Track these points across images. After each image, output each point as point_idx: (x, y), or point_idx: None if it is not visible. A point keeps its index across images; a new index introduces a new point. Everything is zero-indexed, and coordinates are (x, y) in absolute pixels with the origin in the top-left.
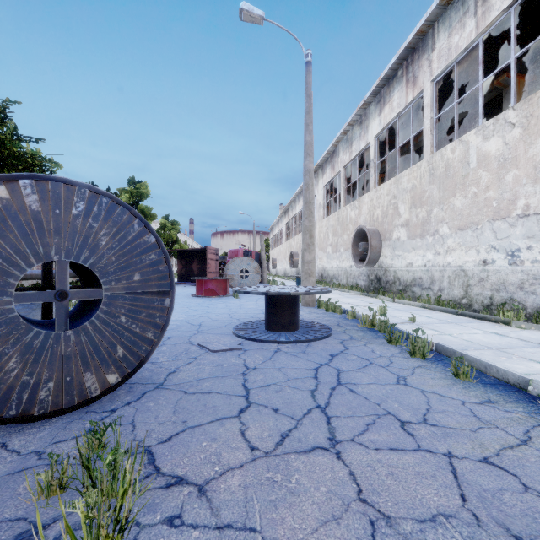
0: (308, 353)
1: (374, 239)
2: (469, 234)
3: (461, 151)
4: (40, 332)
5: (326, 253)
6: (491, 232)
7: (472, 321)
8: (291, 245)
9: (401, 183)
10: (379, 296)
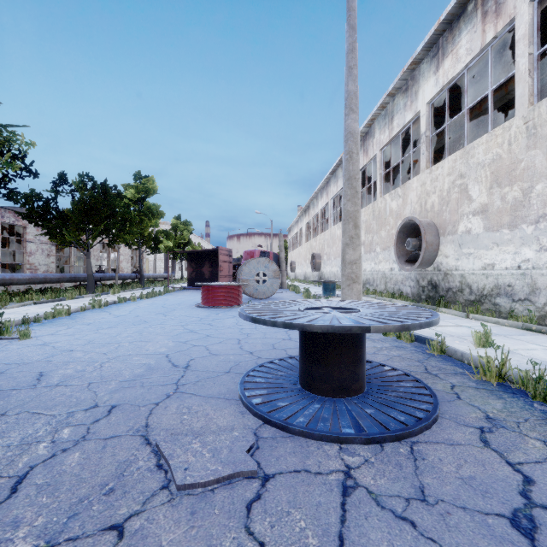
0: (438, 504)
1: (429, 233)
2: None
3: None
4: None
5: None
6: None
7: None
8: (312, 246)
9: (473, 156)
10: (439, 308)
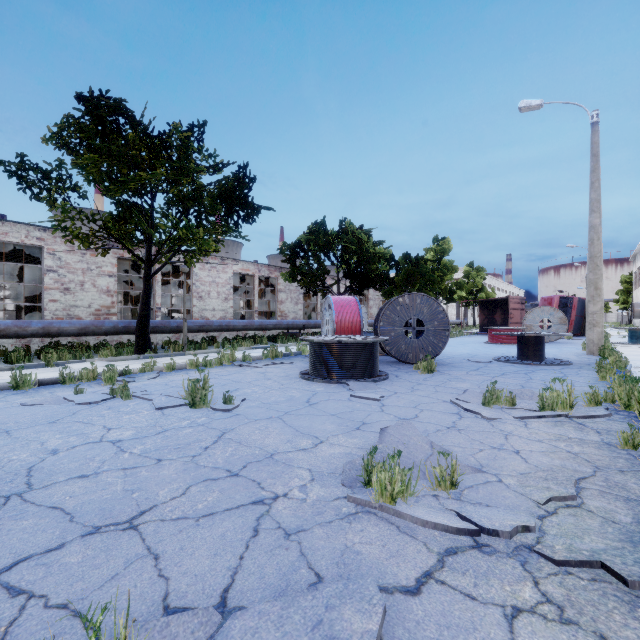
0: (528, 367)
1: None
2: None
3: None
4: (409, 339)
5: None
6: None
7: None
8: None
9: None
10: None
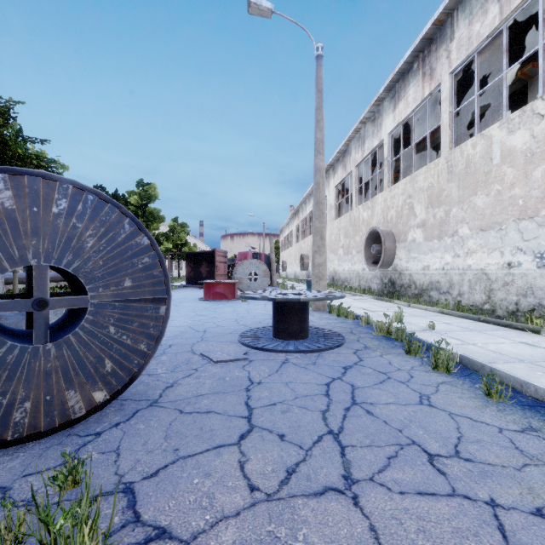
0: (318, 364)
1: (388, 240)
2: (492, 235)
3: (482, 146)
4: (15, 345)
5: (338, 255)
6: (517, 232)
7: (496, 329)
8: (301, 247)
9: (417, 182)
10: (393, 300)
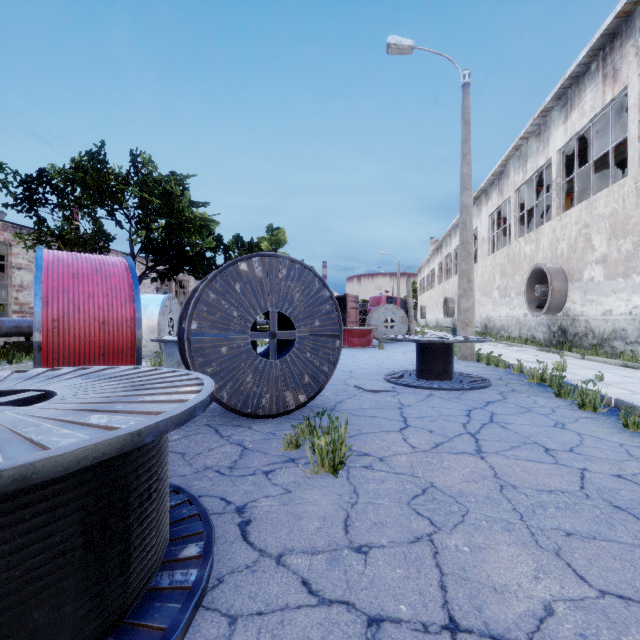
0: (462, 398)
1: (556, 280)
2: None
3: None
4: (262, 359)
5: (492, 299)
6: None
7: None
8: (445, 289)
9: (595, 208)
10: (563, 352)
